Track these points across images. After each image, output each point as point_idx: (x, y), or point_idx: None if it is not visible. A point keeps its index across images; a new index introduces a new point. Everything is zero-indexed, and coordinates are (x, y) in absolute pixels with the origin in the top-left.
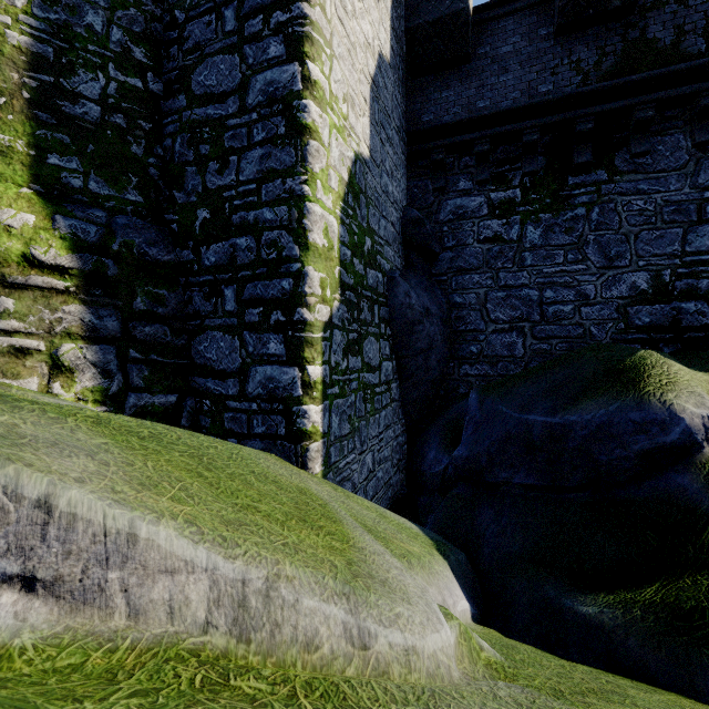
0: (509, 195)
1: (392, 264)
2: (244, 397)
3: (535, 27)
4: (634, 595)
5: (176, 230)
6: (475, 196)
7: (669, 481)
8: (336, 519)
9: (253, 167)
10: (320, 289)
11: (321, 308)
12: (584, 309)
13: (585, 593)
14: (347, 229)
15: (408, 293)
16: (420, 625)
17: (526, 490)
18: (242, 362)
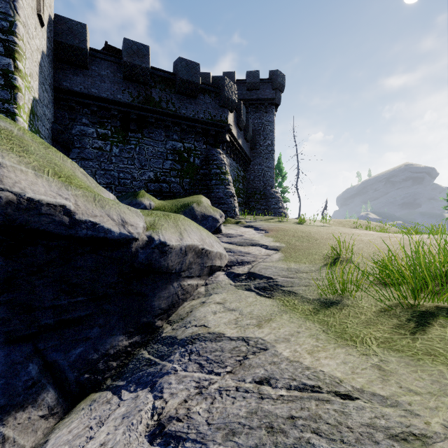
0: (106, 132)
1: None
2: None
3: (116, 71)
4: None
5: None
6: (91, 128)
7: None
8: None
9: None
10: None
11: None
12: (134, 182)
13: None
14: (30, 129)
15: None
16: None
17: None
18: None
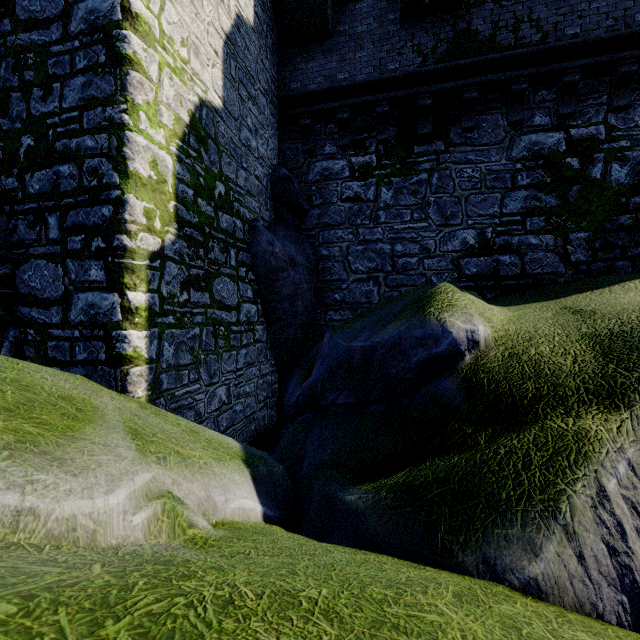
0: (366, 160)
1: (257, 214)
2: (67, 324)
3: (385, 11)
4: (387, 480)
5: (1, 158)
6: (339, 160)
7: (437, 385)
8: (86, 419)
9: (75, 95)
10: (145, 218)
11: (147, 237)
12: (426, 261)
13: (356, 485)
14: (188, 169)
15: (271, 241)
16: (65, 491)
17: (346, 408)
18: (64, 290)
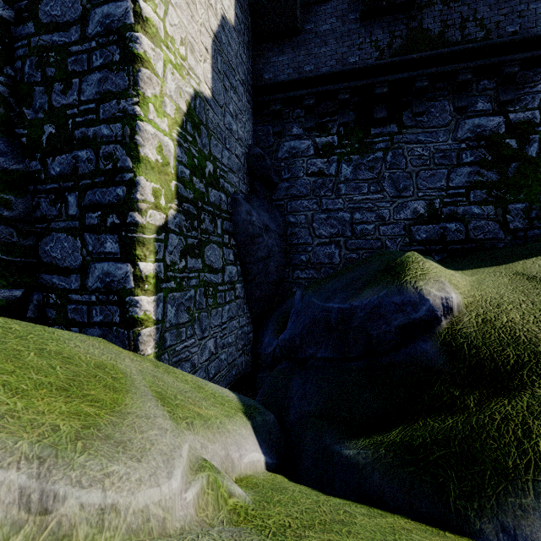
0: (329, 140)
1: (237, 188)
2: (84, 290)
3: (346, 12)
4: (383, 437)
5: (26, 143)
6: (305, 140)
7: (417, 347)
8: (123, 389)
9: (92, 89)
10: (153, 197)
11: (154, 214)
12: (382, 228)
13: (351, 439)
14: (185, 152)
15: (249, 211)
16: (136, 481)
17: (325, 362)
18: (83, 260)
